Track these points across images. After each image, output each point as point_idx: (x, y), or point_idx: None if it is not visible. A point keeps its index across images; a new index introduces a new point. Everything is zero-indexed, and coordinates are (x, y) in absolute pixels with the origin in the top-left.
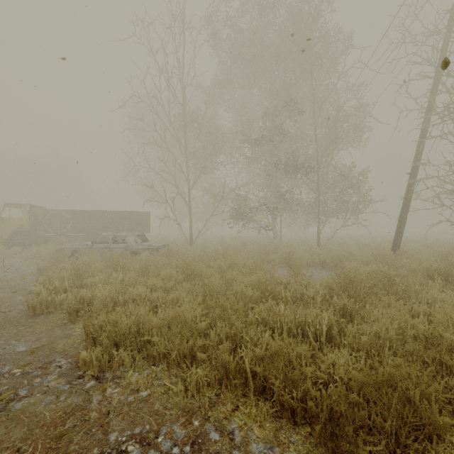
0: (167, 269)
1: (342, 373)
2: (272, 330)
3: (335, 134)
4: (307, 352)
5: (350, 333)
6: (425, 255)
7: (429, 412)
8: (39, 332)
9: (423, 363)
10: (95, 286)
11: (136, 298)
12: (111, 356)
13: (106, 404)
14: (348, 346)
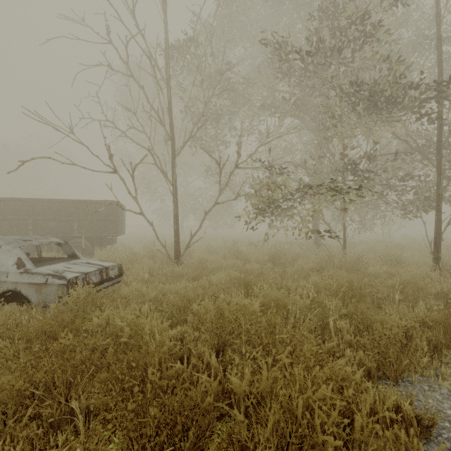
0: None
1: None
2: None
3: None
4: None
5: None
6: None
7: None
8: None
9: None
10: None
11: None
12: None
13: None
14: None
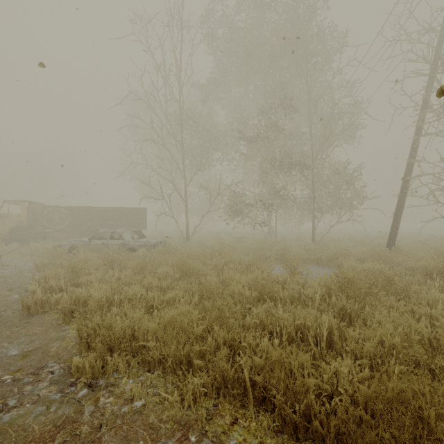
0: (163, 268)
1: (346, 384)
2: (271, 333)
3: (330, 131)
4: (309, 361)
5: (351, 337)
6: (421, 252)
7: (441, 429)
8: (33, 333)
9: (429, 371)
10: (91, 284)
11: (132, 298)
12: (105, 361)
13: (98, 416)
14: (350, 352)
